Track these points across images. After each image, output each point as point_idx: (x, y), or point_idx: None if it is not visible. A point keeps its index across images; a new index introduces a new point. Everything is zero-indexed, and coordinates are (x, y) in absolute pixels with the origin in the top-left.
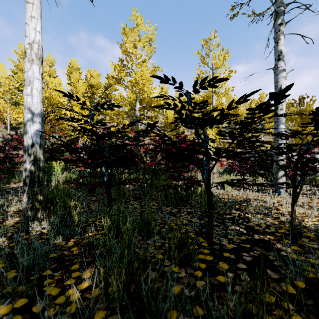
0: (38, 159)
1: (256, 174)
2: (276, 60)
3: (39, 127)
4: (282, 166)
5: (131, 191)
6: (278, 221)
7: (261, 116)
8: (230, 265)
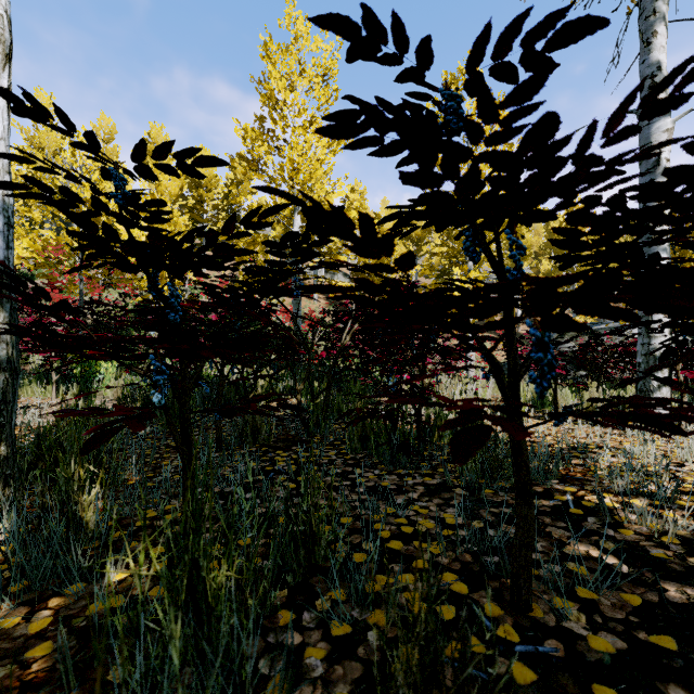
0: None
1: (659, 380)
2: (646, 88)
3: None
4: None
5: (278, 421)
6: None
7: None
8: None
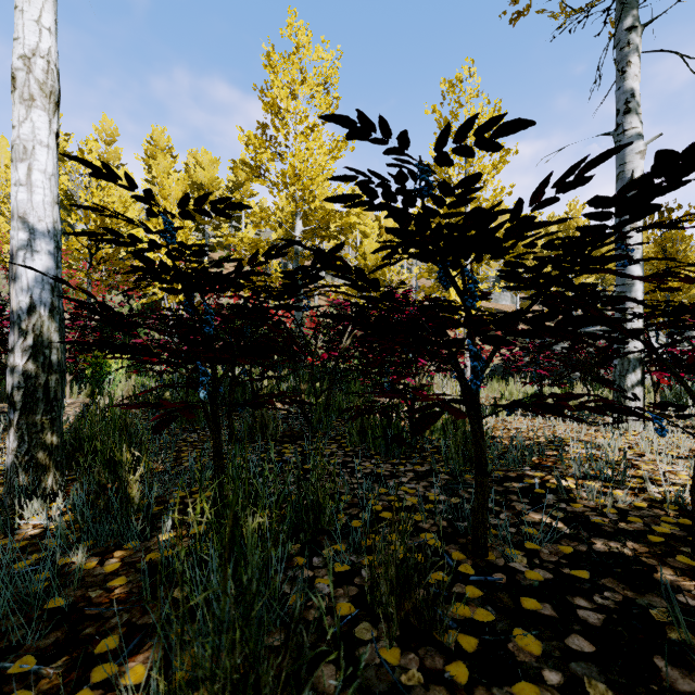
0: (46, 344)
1: (596, 381)
2: (621, 113)
3: (49, 266)
4: (658, 360)
5: (282, 419)
6: (646, 498)
7: (622, 225)
8: (545, 641)
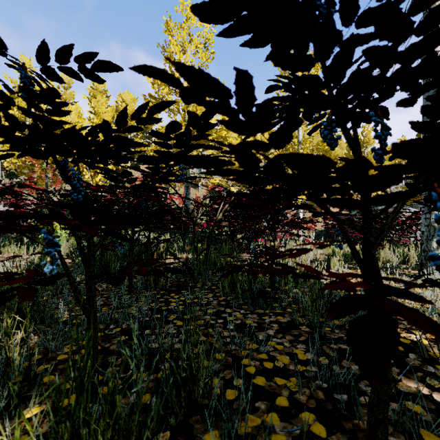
0: None
1: None
2: None
3: None
4: None
5: None
6: None
7: None
8: None
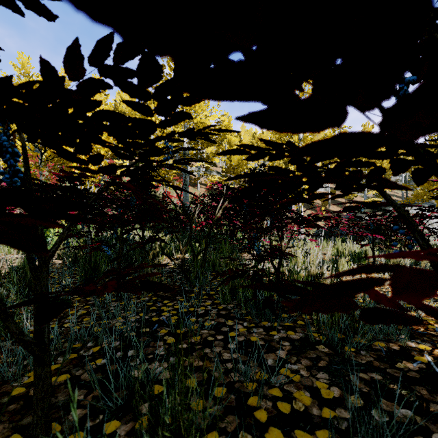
0: None
1: None
2: None
3: None
4: None
5: (168, 273)
6: None
7: None
8: None
